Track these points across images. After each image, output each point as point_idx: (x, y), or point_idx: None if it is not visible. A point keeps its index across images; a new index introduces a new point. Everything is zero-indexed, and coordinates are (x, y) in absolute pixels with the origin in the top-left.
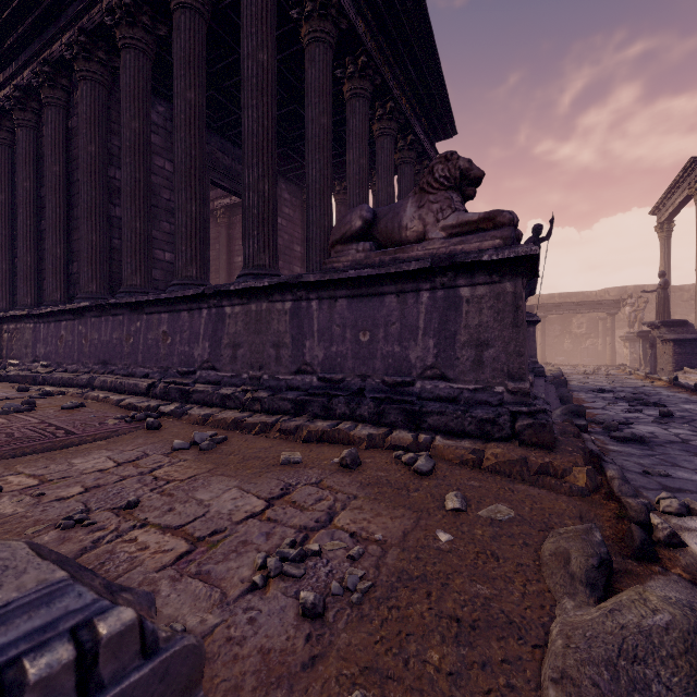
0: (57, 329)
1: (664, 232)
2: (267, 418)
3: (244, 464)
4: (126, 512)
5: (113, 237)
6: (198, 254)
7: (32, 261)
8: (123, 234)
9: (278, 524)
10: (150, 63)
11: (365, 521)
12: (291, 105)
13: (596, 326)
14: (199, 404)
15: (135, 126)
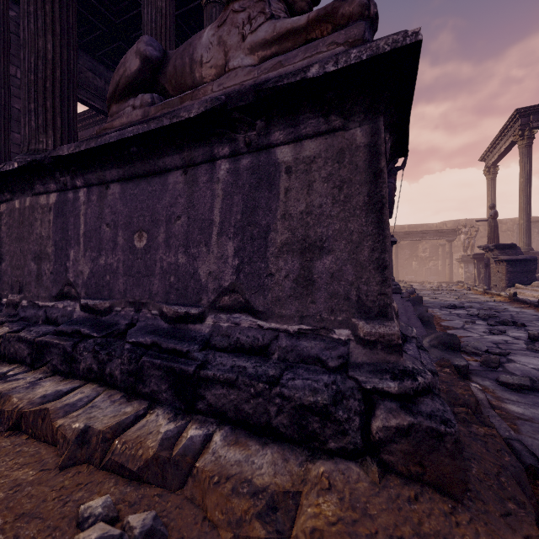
0: None
1: (491, 174)
2: None
3: None
4: None
5: None
6: None
7: None
8: None
9: None
10: None
11: None
12: None
13: (437, 250)
14: None
15: None
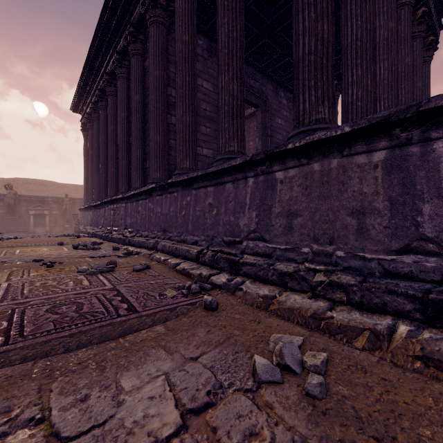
0: (136, 206)
1: None
2: (368, 319)
3: None
4: None
5: (170, 139)
6: (239, 129)
7: (125, 164)
8: (177, 128)
9: None
10: None
11: None
12: None
13: None
14: (250, 278)
15: (185, 39)
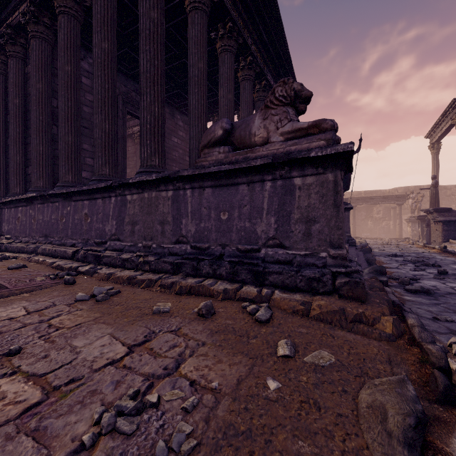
0: (15, 212)
1: (435, 150)
2: (153, 276)
3: (124, 313)
4: (7, 359)
5: (56, 149)
6: (110, 158)
7: (1, 166)
8: (59, 145)
9: (130, 371)
10: (79, 25)
11: (206, 368)
12: (181, 58)
13: (389, 212)
14: (107, 265)
15: (68, 69)
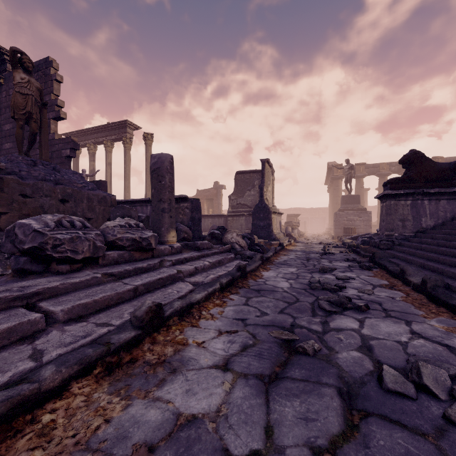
0: None
1: None
2: None
3: None
4: None
5: None
6: None
7: None
8: None
9: None
10: None
11: None
12: None
13: None
14: None
15: None
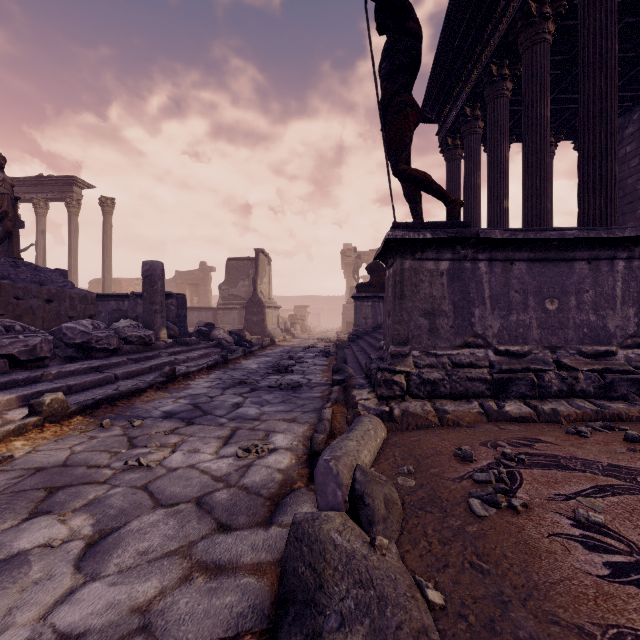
0: None
1: None
2: None
3: None
4: None
5: None
6: None
7: None
8: None
9: None
10: None
11: None
12: None
13: None
14: None
15: None
